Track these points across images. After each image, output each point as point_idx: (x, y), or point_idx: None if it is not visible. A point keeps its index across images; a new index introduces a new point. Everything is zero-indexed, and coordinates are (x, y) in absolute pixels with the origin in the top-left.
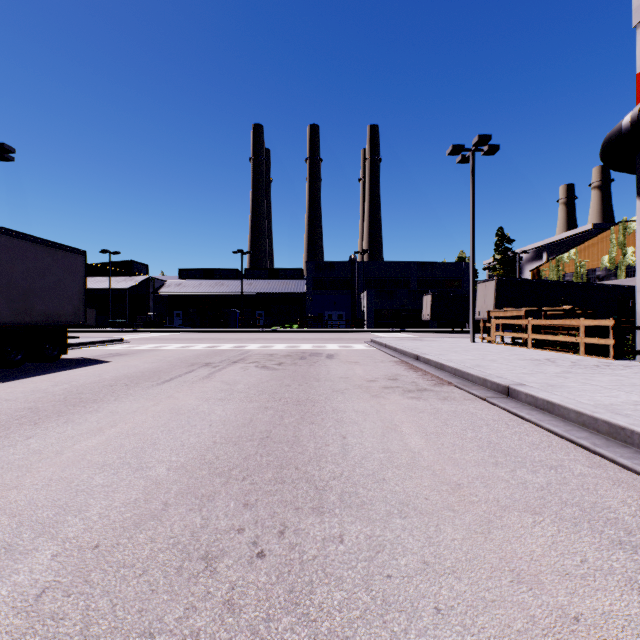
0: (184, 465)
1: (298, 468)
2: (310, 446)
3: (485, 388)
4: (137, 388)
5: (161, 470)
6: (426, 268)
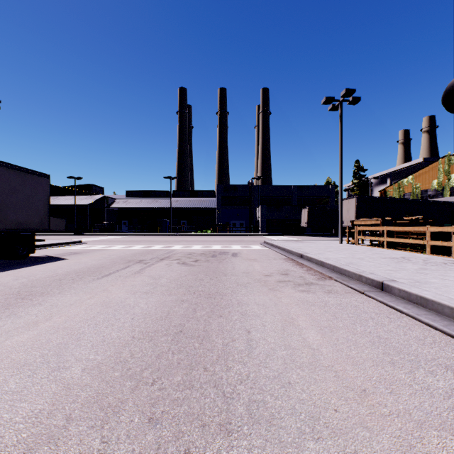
0: (99, 365)
1: (206, 368)
2: (218, 342)
3: (360, 282)
4: (80, 282)
5: (76, 371)
6: (303, 189)
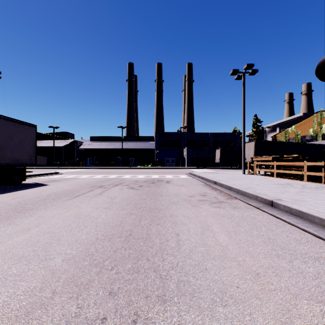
0: (74, 257)
1: (148, 259)
2: (156, 241)
3: (257, 201)
4: (59, 201)
5: (58, 261)
6: (217, 135)
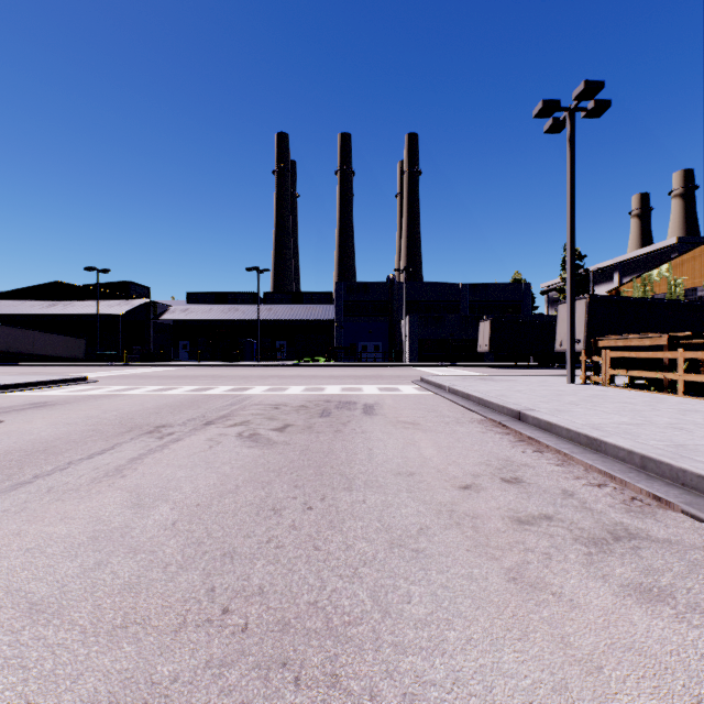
0: None
1: None
2: None
3: None
4: None
5: None
6: (479, 290)
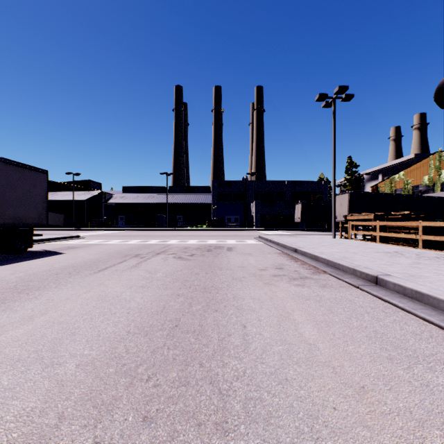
0: (94, 360)
1: (202, 364)
2: (214, 337)
3: (355, 276)
4: (77, 276)
5: (70, 367)
6: (297, 185)
